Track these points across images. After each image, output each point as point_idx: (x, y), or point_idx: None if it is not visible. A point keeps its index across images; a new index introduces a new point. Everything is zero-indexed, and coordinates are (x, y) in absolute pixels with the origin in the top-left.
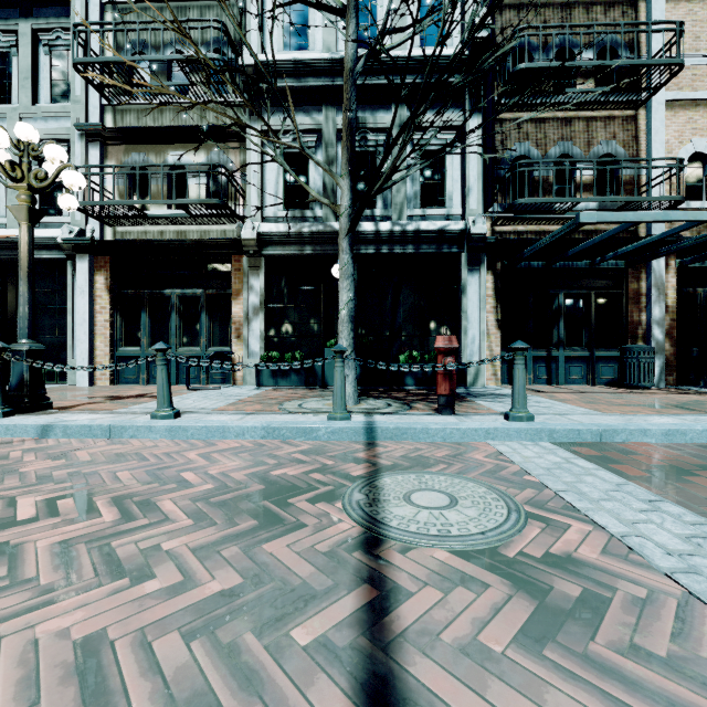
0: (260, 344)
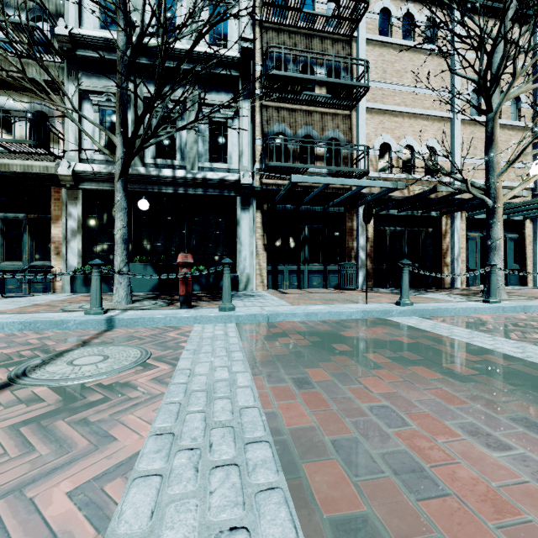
0: (77, 259)
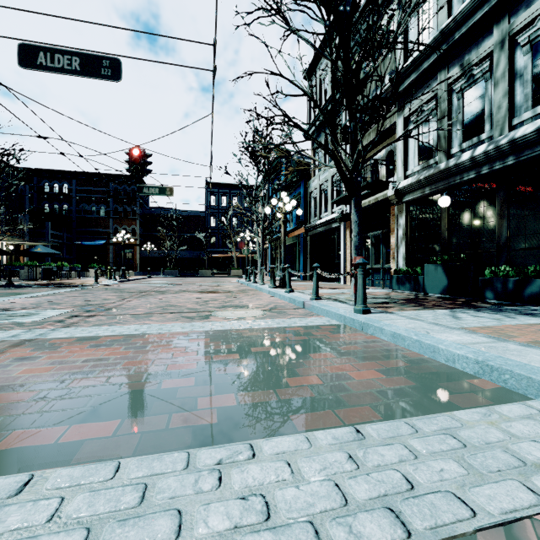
0: (402, 262)
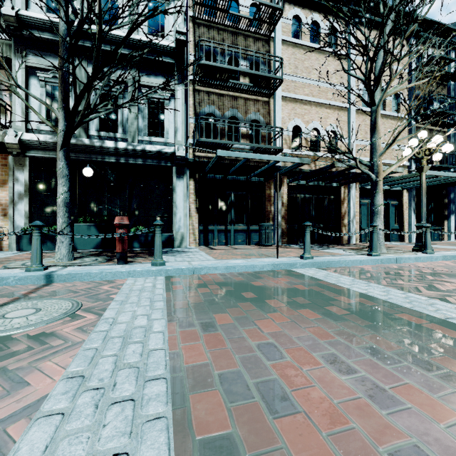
0: (24, 220)
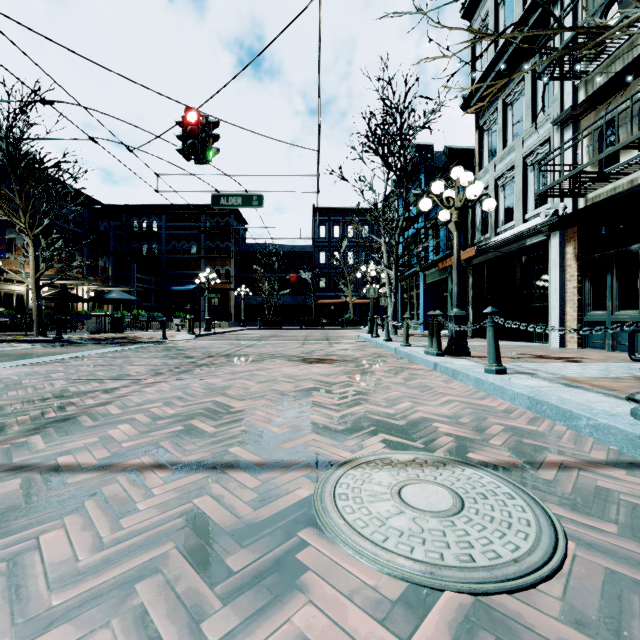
0: None
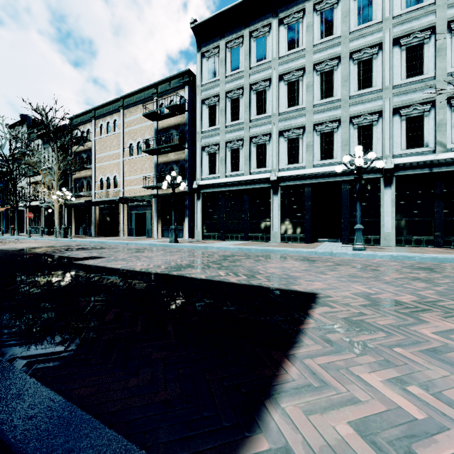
0: (43, 226)
